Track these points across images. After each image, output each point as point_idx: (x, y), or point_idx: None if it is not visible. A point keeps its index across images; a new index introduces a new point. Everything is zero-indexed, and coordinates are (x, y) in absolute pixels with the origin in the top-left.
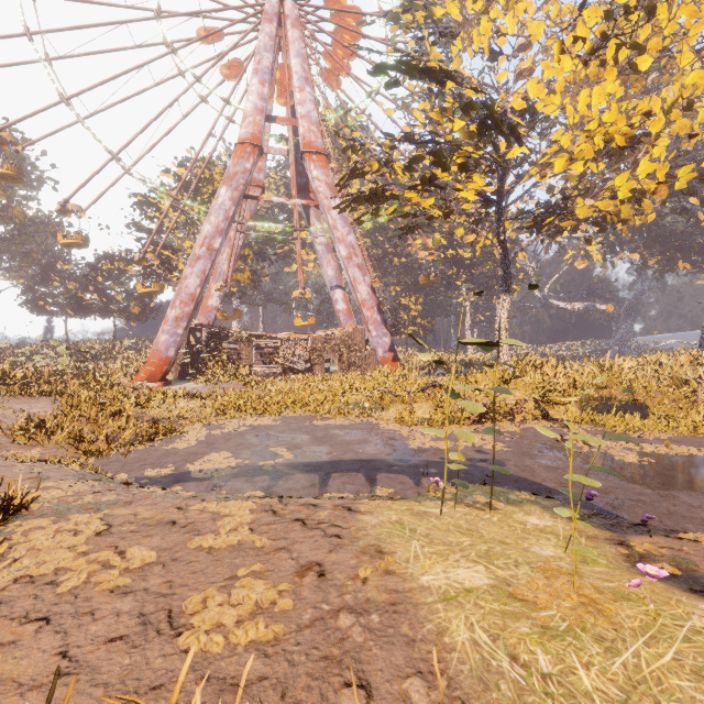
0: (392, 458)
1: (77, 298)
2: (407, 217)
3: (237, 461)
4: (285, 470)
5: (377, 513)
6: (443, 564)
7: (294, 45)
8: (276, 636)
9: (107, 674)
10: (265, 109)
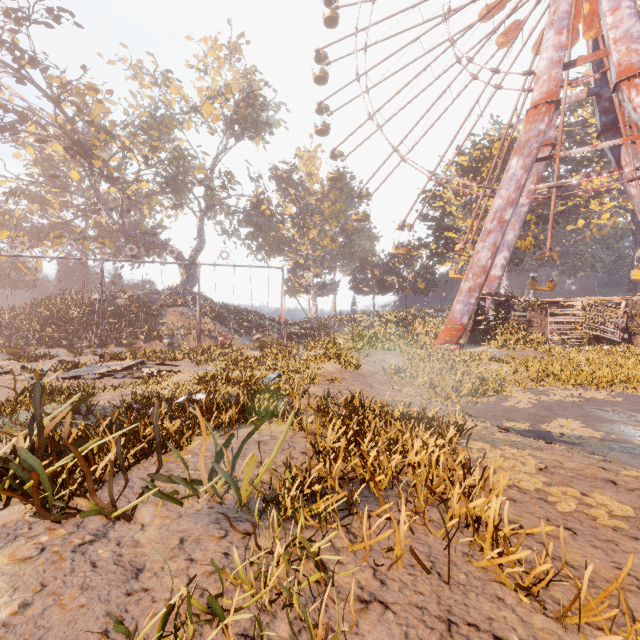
0: None
1: (383, 280)
2: None
3: (598, 433)
4: None
5: None
6: None
7: None
8: None
9: None
10: (562, 58)
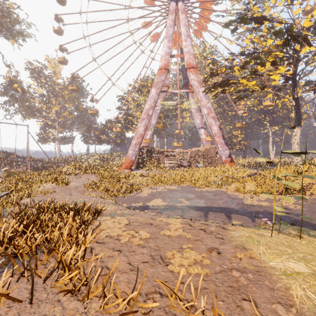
0: (237, 207)
1: (99, 137)
2: (240, 92)
3: (166, 203)
4: (187, 208)
5: (237, 231)
6: (280, 259)
7: (182, 21)
8: (206, 273)
9: (146, 273)
10: (170, 52)
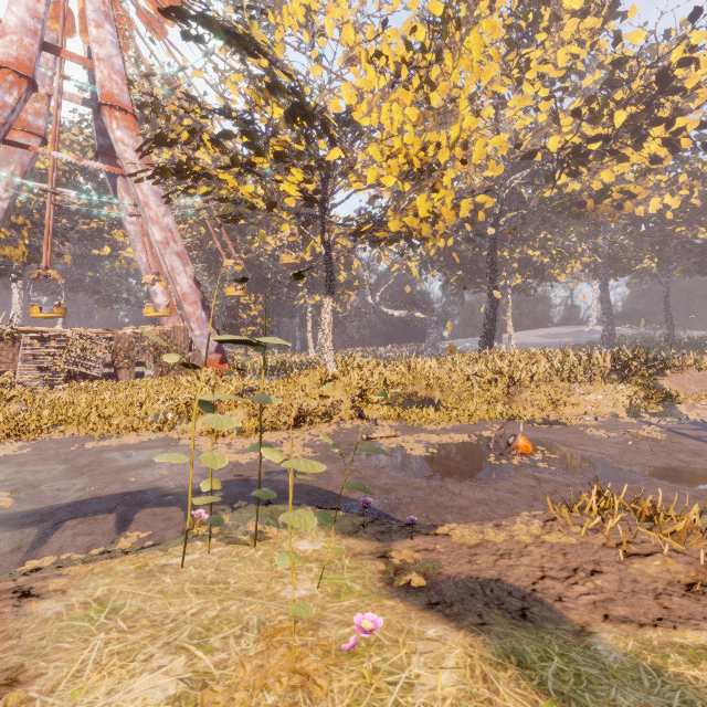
0: (172, 484)
1: None
2: (225, 202)
3: None
4: None
5: (77, 588)
6: (118, 675)
7: None
8: None
9: None
10: (40, 32)
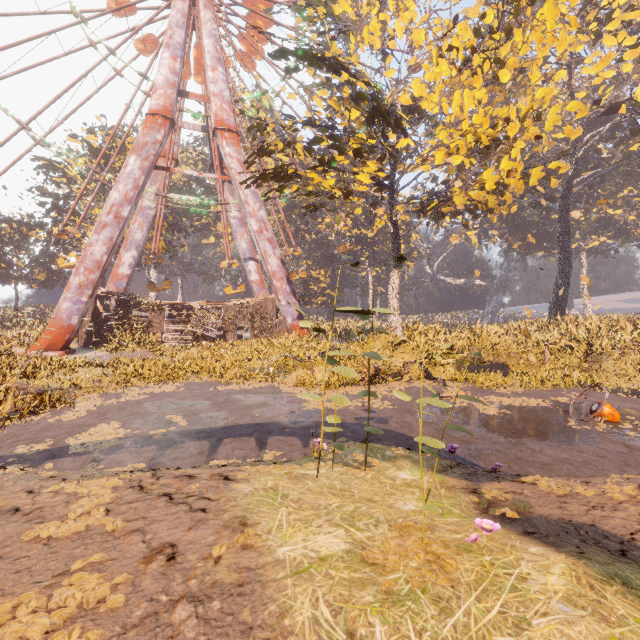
0: (286, 420)
1: None
2: (310, 195)
3: (126, 431)
4: (176, 438)
5: (255, 479)
6: (305, 532)
7: (206, 25)
8: None
9: None
10: (177, 83)
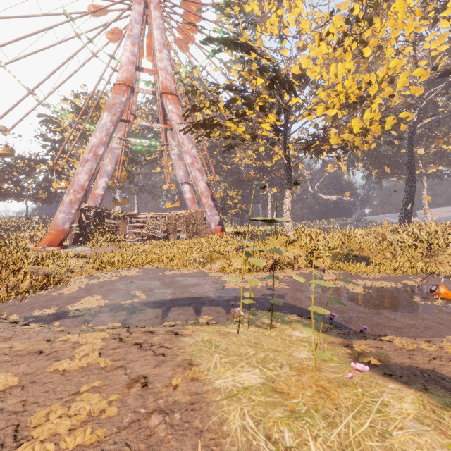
0: (213, 295)
1: None
2: (228, 138)
3: (105, 302)
4: (139, 306)
5: (195, 335)
6: (233, 370)
7: (155, 21)
8: (99, 438)
9: None
10: (135, 62)
